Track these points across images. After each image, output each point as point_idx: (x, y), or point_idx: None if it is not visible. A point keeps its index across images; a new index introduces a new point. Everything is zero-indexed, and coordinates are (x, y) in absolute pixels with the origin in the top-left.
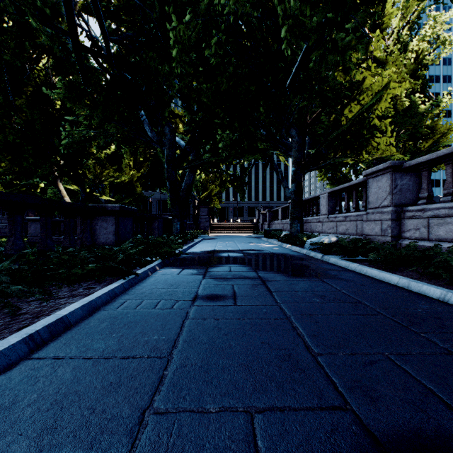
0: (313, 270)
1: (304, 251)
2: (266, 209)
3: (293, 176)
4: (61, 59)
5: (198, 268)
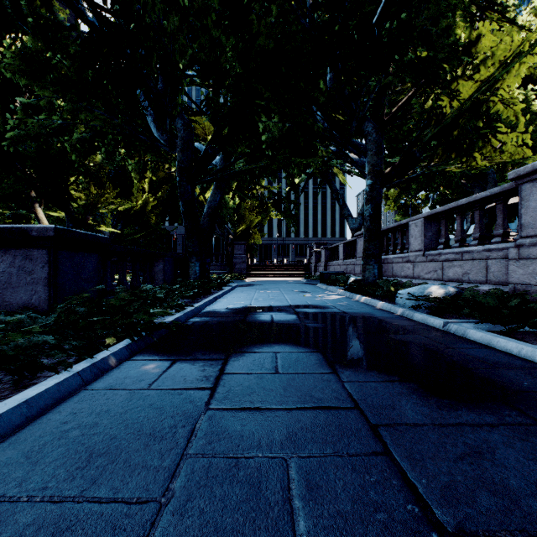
0: (466, 369)
1: (399, 310)
2: (320, 246)
3: (369, 193)
4: (9, 4)
5: (206, 360)
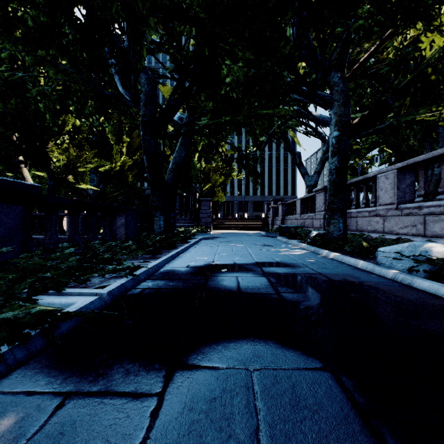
0: None
1: (388, 273)
2: (277, 202)
3: (335, 145)
4: None
5: (123, 398)
